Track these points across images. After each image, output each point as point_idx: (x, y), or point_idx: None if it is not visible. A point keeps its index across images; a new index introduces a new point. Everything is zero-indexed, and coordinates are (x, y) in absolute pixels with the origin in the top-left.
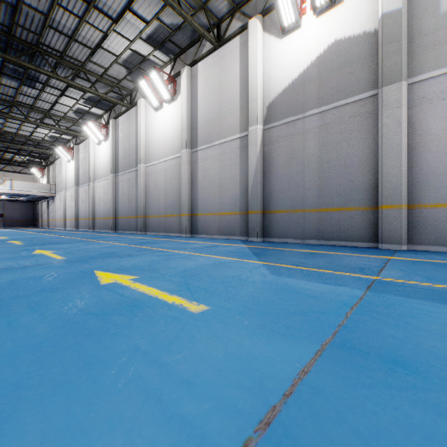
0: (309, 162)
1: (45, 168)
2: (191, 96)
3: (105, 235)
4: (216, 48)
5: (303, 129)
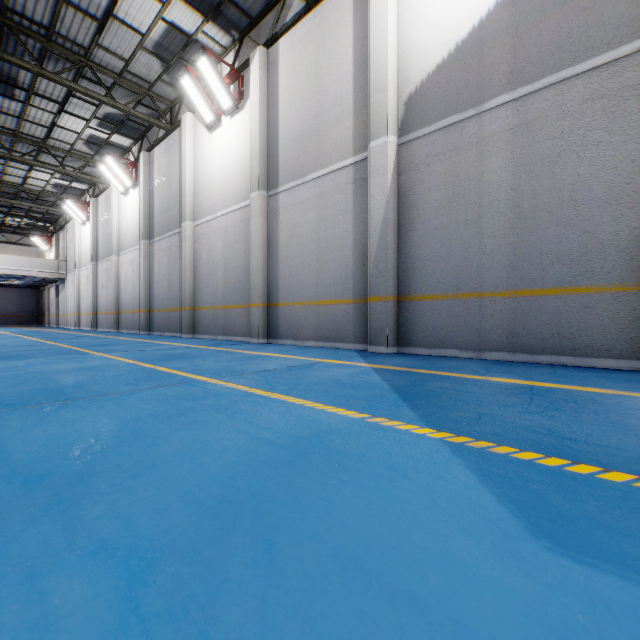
0: (492, 199)
1: (52, 236)
2: (267, 100)
3: (123, 340)
4: (311, 8)
5: (479, 136)
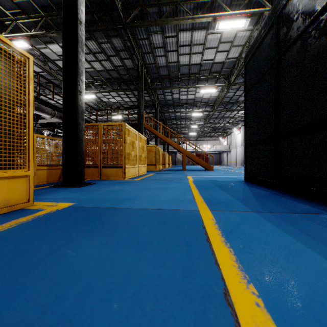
0: None
1: (225, 137)
2: None
3: None
4: None
5: None
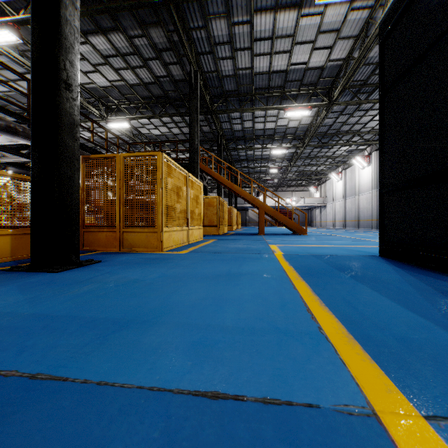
0: None
1: (317, 186)
2: None
3: (372, 231)
4: None
5: None
